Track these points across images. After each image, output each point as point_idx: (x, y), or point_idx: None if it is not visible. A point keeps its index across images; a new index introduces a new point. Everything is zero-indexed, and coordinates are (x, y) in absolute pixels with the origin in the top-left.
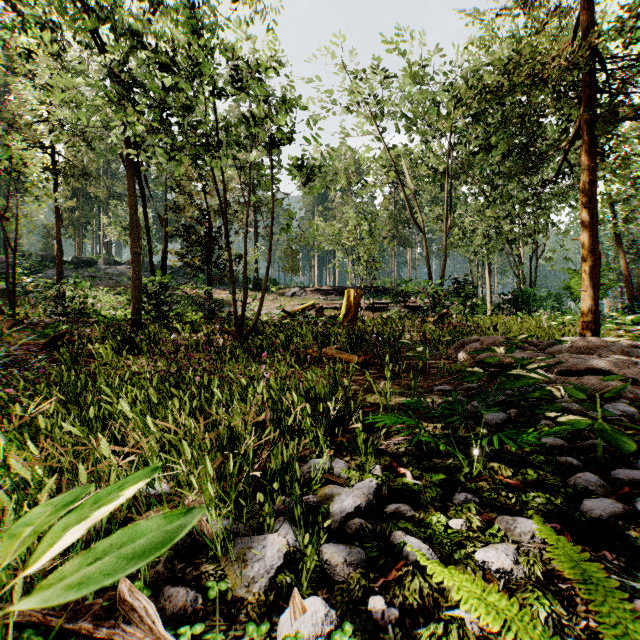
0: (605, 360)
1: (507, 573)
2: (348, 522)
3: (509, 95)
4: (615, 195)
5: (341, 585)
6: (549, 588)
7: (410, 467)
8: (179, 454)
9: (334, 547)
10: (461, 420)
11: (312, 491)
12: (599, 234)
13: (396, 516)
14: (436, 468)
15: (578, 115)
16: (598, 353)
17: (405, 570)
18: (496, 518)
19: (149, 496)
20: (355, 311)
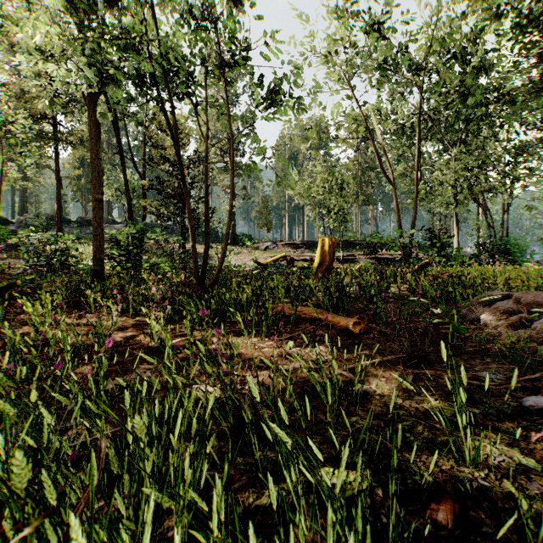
0: None
1: None
2: None
3: None
4: None
5: None
6: None
7: None
8: None
9: None
10: None
11: None
12: None
13: None
14: None
15: None
16: None
17: None
18: None
19: None
20: (330, 261)
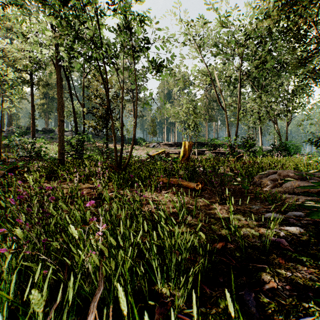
0: None
1: None
2: None
3: None
4: None
5: None
6: None
7: None
8: None
9: None
10: None
11: None
12: (319, 113)
13: None
14: None
15: None
16: None
17: None
18: None
19: None
20: (188, 154)
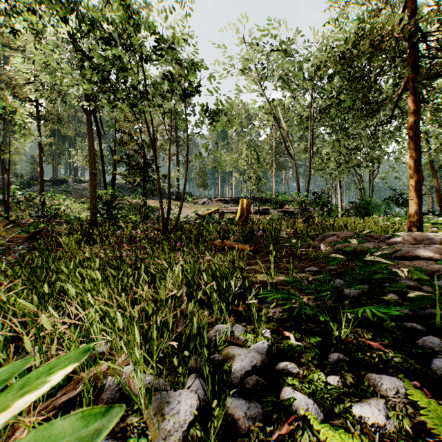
0: (430, 249)
1: (381, 427)
2: (246, 378)
3: (358, 59)
4: (428, 133)
5: (243, 438)
6: (418, 441)
7: (292, 331)
8: (113, 323)
9: (236, 402)
10: (331, 295)
11: (217, 351)
12: None
13: (284, 373)
14: (313, 332)
15: (408, 72)
16: (422, 244)
17: (296, 424)
18: (364, 375)
19: (90, 355)
20: (247, 214)
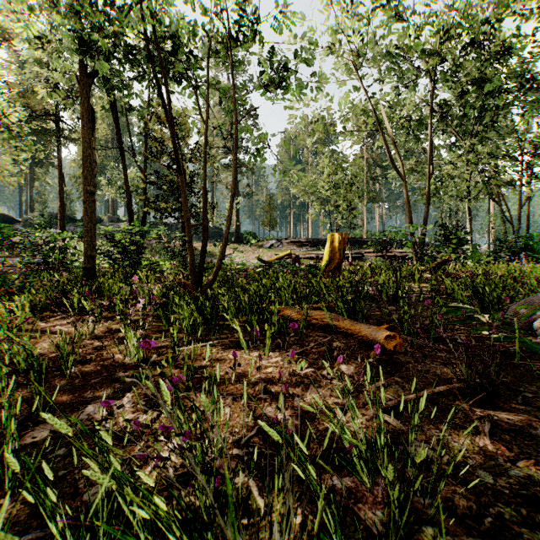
0: None
1: None
2: None
3: None
4: None
5: None
6: None
7: None
8: None
9: None
10: None
11: None
12: None
13: None
14: None
15: None
16: None
17: None
18: None
19: None
20: (340, 258)
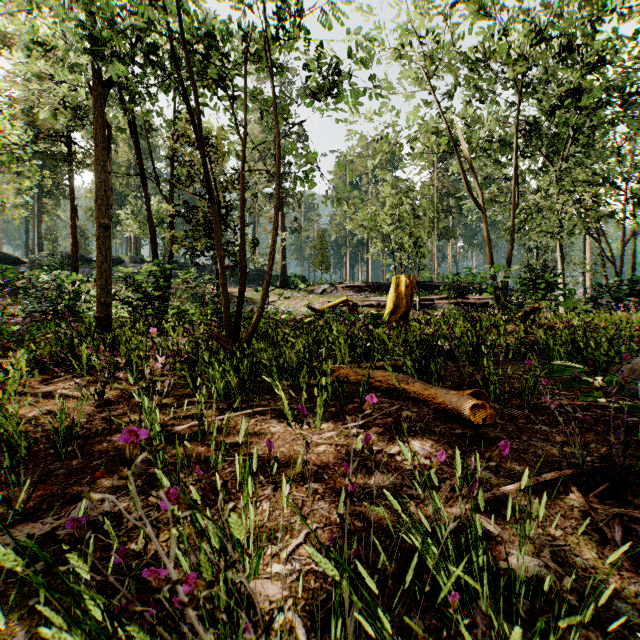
0: None
1: None
2: None
3: None
4: None
5: None
6: None
7: None
8: None
9: None
10: None
11: None
12: None
13: None
14: None
15: None
16: None
17: None
18: None
19: None
20: (407, 306)
